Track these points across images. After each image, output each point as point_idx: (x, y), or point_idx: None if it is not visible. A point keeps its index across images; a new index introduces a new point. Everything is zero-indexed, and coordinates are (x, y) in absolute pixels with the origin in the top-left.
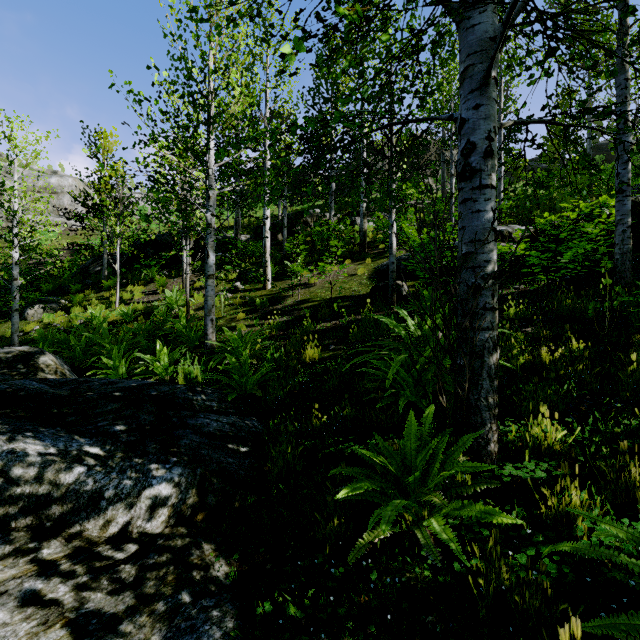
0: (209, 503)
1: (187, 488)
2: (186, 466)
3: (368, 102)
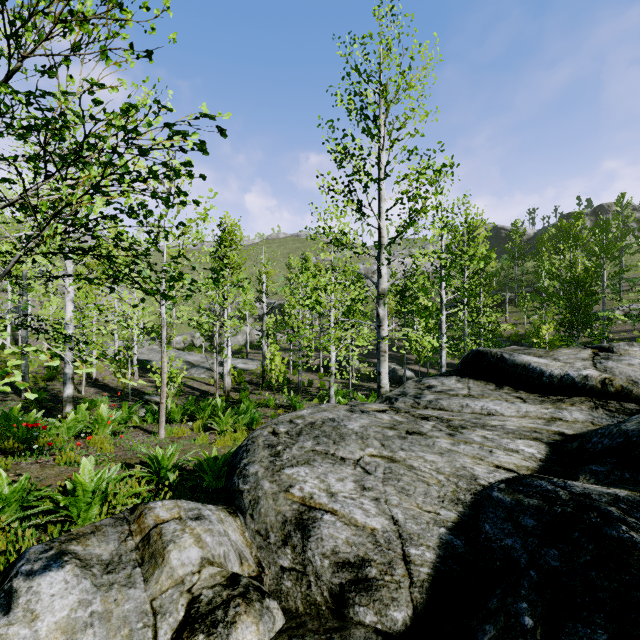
0: None
1: None
2: None
3: None
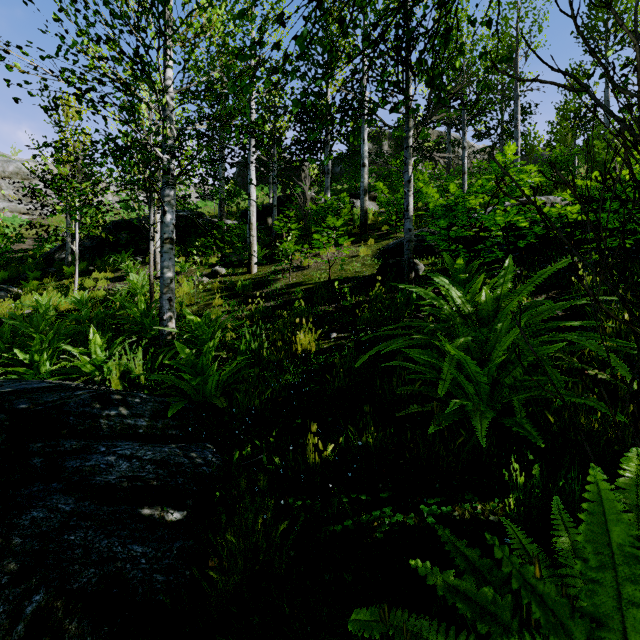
0: None
1: None
2: None
3: None
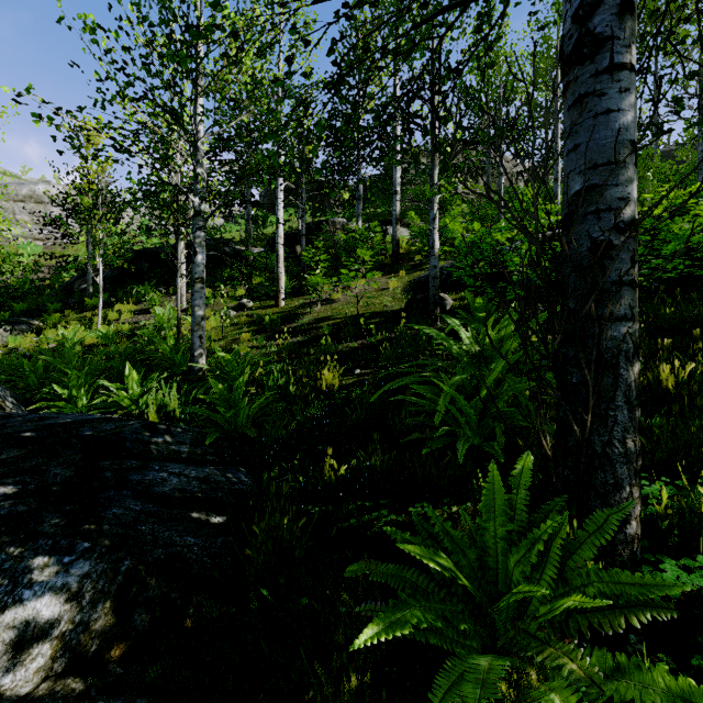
0: (135, 625)
1: (94, 601)
2: (102, 557)
3: (407, 8)
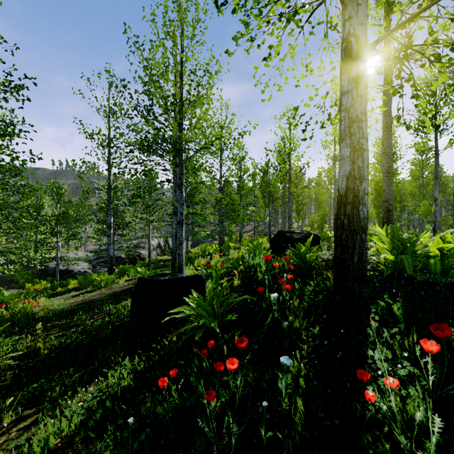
0: None
1: None
2: None
3: None
